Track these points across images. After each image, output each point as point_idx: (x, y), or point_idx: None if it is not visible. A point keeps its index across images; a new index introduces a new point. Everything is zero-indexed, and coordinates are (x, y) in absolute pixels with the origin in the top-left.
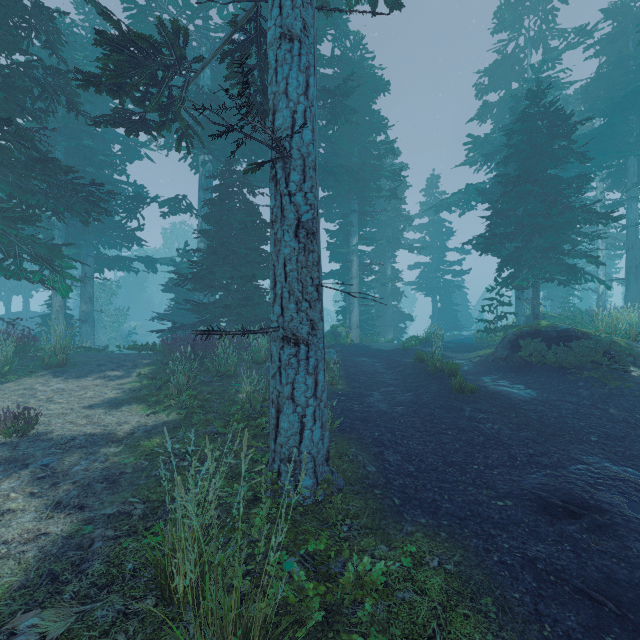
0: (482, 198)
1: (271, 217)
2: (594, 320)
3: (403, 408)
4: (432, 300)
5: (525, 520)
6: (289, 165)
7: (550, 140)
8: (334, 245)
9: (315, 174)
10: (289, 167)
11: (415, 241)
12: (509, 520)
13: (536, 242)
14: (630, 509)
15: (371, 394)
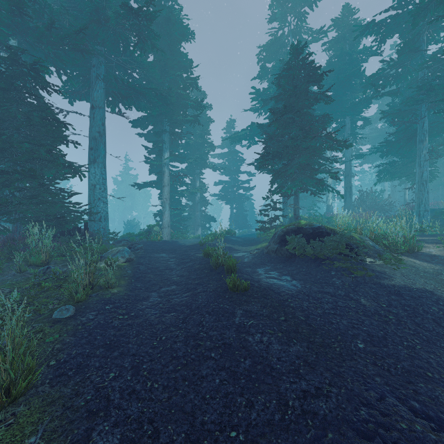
0: (261, 130)
1: None
2: (329, 221)
3: (174, 315)
4: (230, 207)
5: None
6: None
7: (306, 82)
8: (151, 159)
9: None
10: None
11: (219, 164)
12: None
13: (297, 160)
14: None
15: (148, 296)
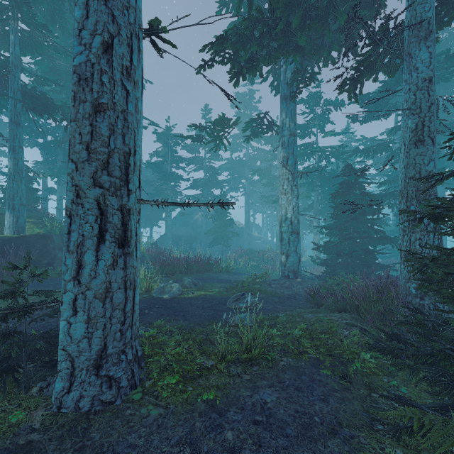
0: None
1: None
2: None
3: None
4: None
5: None
6: None
7: None
8: None
9: None
10: None
11: None
12: None
13: None
14: None
15: None
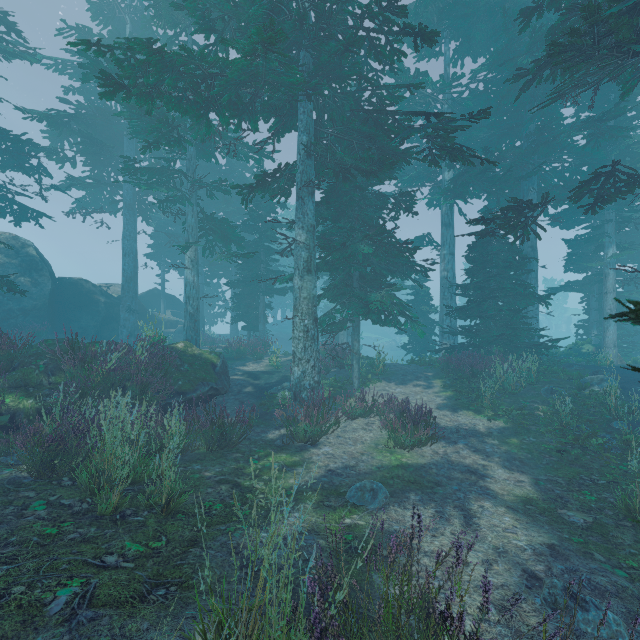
0: None
1: None
2: None
3: None
4: None
5: None
6: None
7: None
8: (576, 256)
9: None
10: None
11: None
12: None
13: None
14: None
15: None
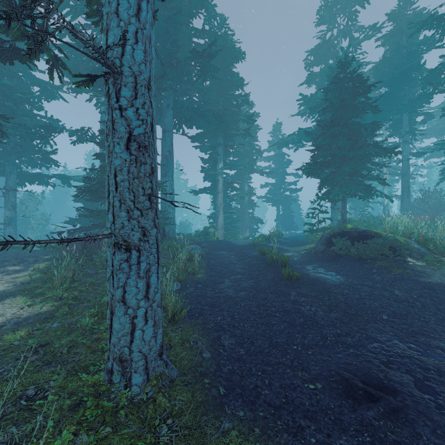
0: (308, 137)
1: (106, 130)
2: (382, 223)
3: (245, 293)
4: (277, 209)
5: (331, 406)
6: (120, 81)
7: (353, 96)
8: (206, 169)
9: (149, 93)
10: (120, 83)
11: (265, 168)
12: (318, 406)
13: (344, 168)
14: (417, 388)
15: (223, 281)
